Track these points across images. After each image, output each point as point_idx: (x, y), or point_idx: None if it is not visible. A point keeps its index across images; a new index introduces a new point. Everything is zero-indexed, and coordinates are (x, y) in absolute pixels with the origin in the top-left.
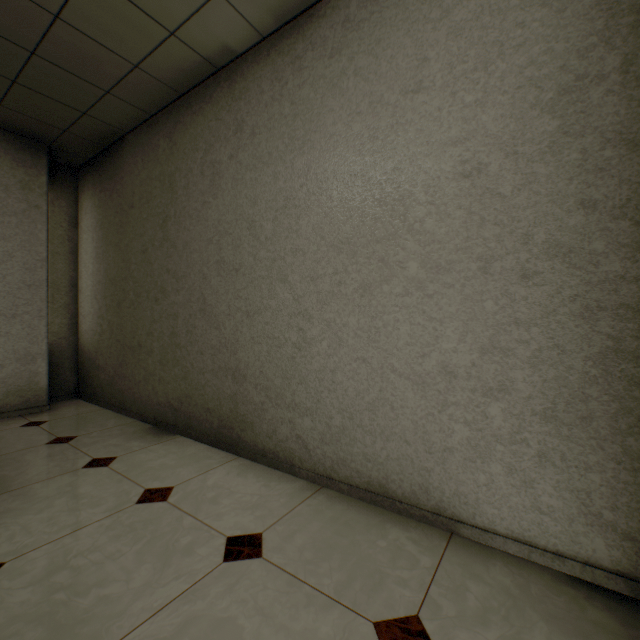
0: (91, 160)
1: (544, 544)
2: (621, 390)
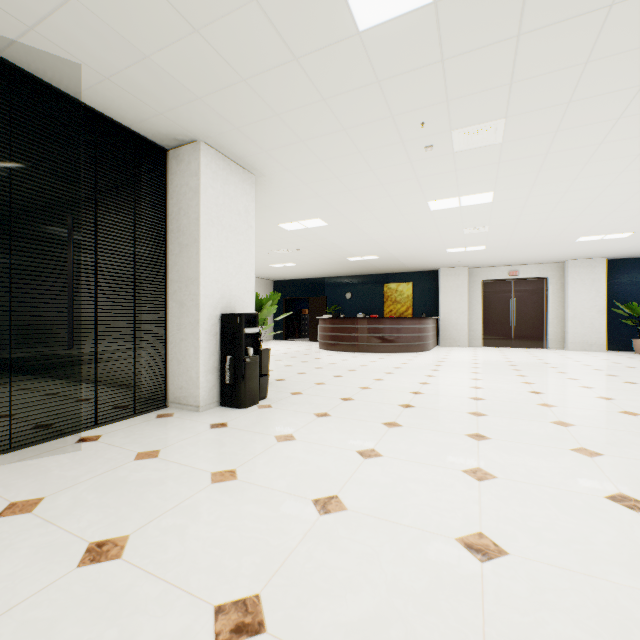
0: None
1: None
2: None
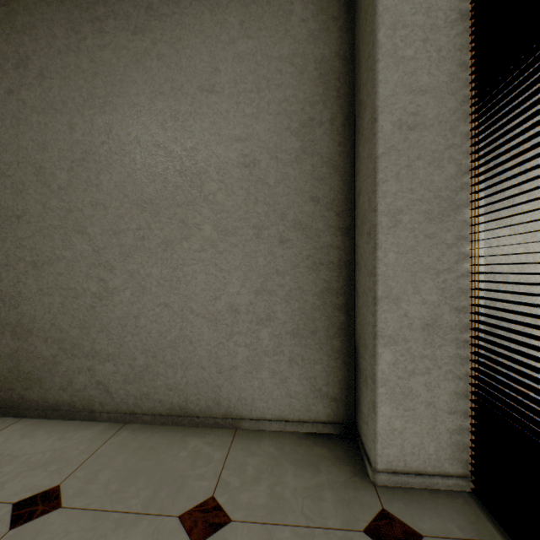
0: None
1: (293, 417)
2: (330, 312)
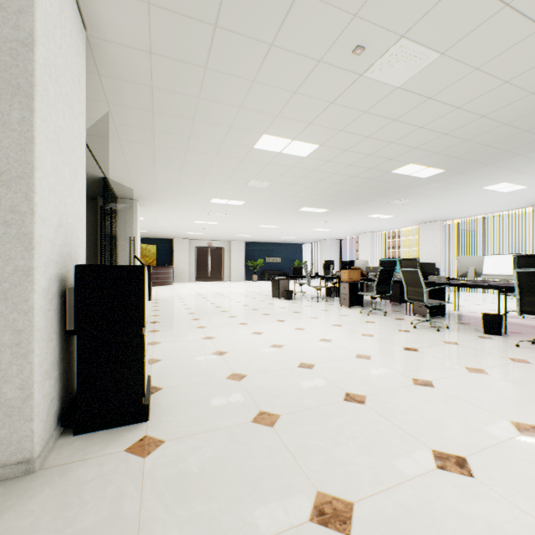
0: None
1: None
2: None
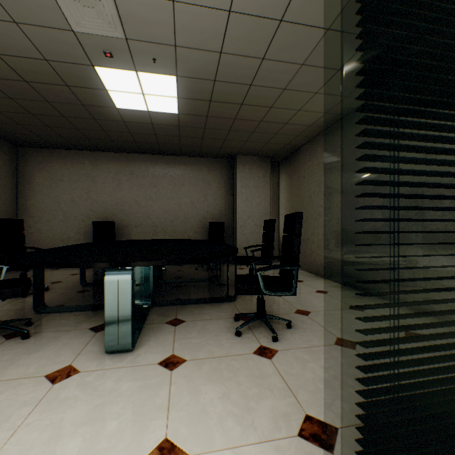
0: (285, 158)
1: None
2: None
